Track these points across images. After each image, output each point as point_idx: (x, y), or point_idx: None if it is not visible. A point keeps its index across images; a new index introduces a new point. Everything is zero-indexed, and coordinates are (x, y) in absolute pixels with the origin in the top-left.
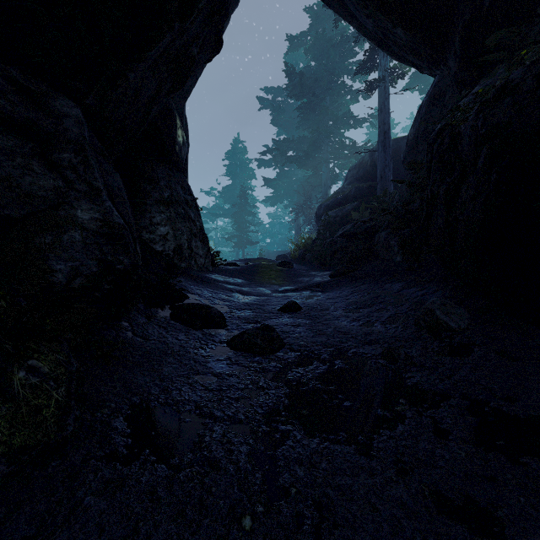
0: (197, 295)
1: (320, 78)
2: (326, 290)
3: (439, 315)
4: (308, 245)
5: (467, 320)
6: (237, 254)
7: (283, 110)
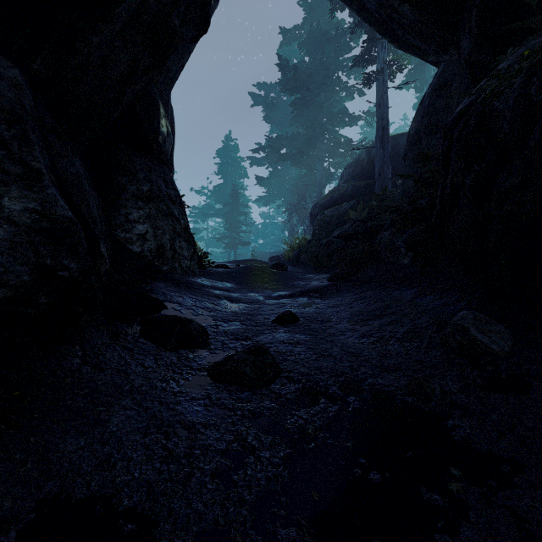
0: (177, 304)
1: (314, 72)
2: (326, 297)
3: (475, 333)
4: (303, 246)
5: (510, 340)
6: (229, 255)
7: (277, 107)
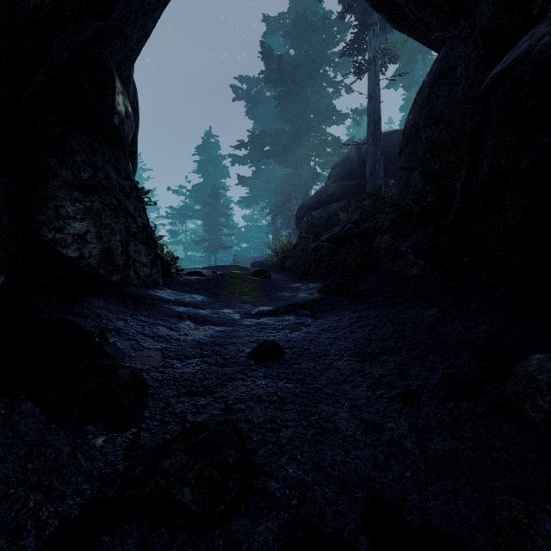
0: (113, 333)
1: (300, 64)
2: (318, 315)
3: None
4: (288, 251)
5: None
6: (209, 259)
7: (260, 102)
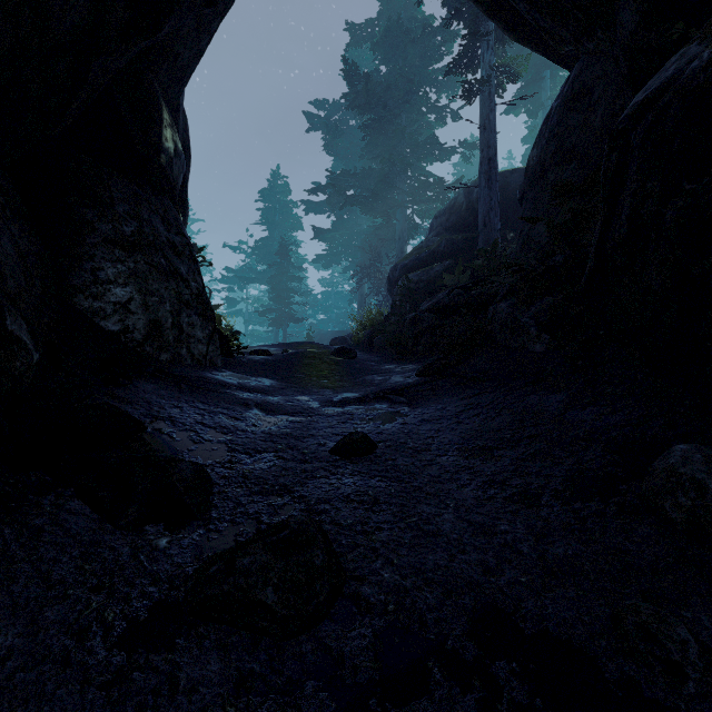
0: (167, 422)
1: (393, 84)
2: (417, 403)
3: None
4: (378, 324)
5: None
6: (276, 335)
7: (342, 133)
